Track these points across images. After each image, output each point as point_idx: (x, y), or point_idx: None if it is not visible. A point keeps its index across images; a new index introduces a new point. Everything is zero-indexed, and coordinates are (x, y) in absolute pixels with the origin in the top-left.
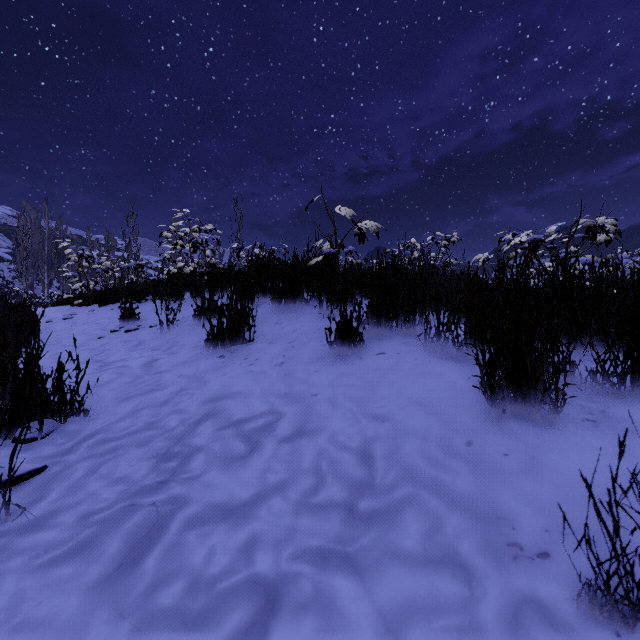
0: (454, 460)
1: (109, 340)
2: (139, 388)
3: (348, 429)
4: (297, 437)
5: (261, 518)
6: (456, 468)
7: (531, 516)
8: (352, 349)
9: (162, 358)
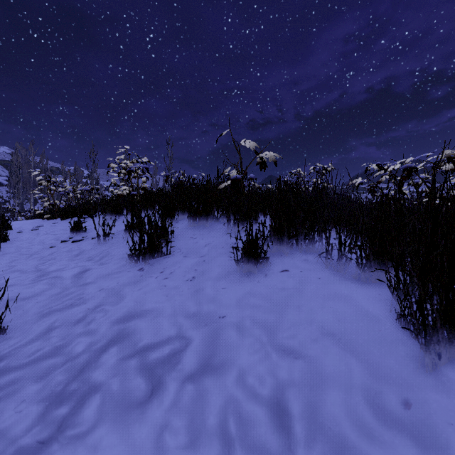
0: (394, 433)
1: (57, 249)
2: (62, 301)
3: (258, 367)
4: (202, 374)
5: None
6: (401, 449)
7: None
8: (257, 265)
9: (92, 268)
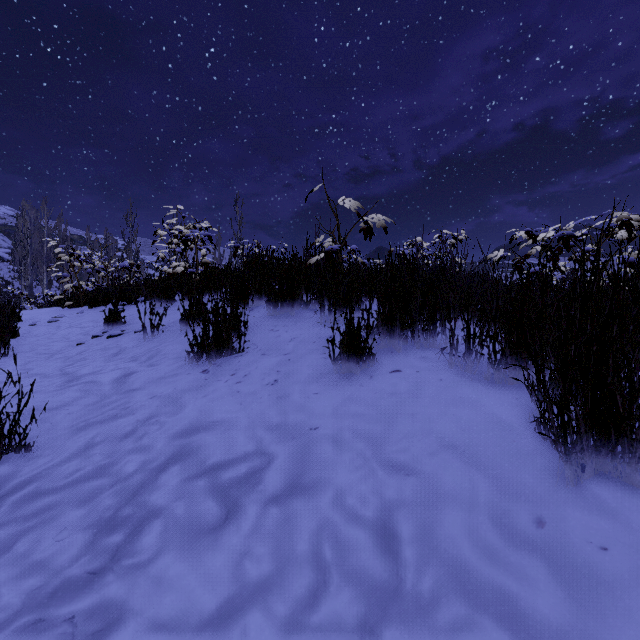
0: (523, 553)
1: (88, 347)
2: (102, 412)
3: (359, 485)
4: (290, 496)
5: None
6: (529, 570)
7: None
8: (360, 364)
9: (139, 371)
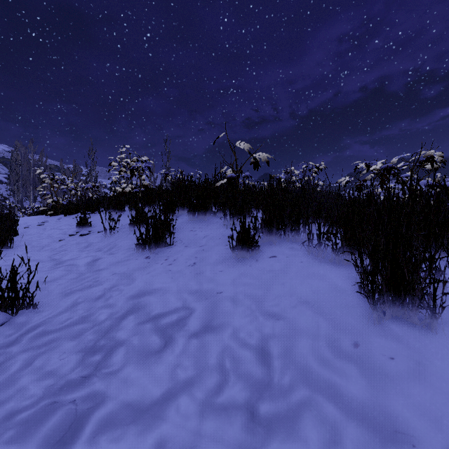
0: (344, 362)
1: (66, 242)
2: (81, 284)
3: (248, 326)
4: (204, 332)
5: (169, 420)
6: (347, 371)
7: (429, 431)
8: (250, 252)
9: (103, 258)
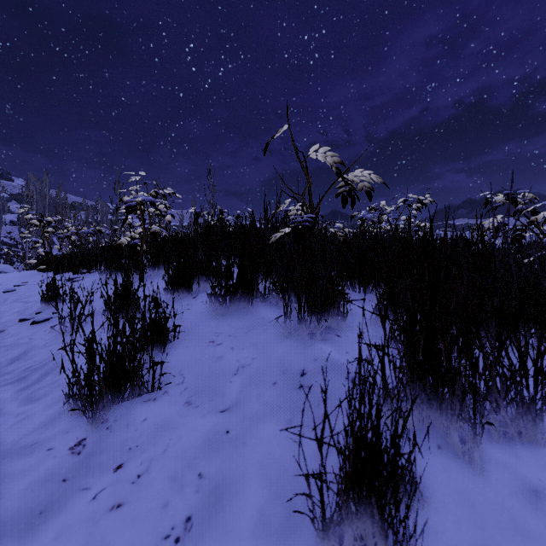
0: None
1: None
2: None
3: None
4: None
5: None
6: None
7: None
8: None
9: None
